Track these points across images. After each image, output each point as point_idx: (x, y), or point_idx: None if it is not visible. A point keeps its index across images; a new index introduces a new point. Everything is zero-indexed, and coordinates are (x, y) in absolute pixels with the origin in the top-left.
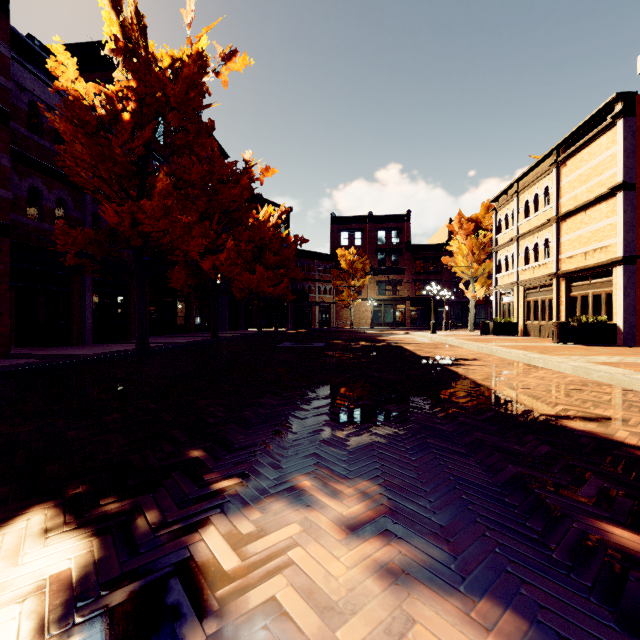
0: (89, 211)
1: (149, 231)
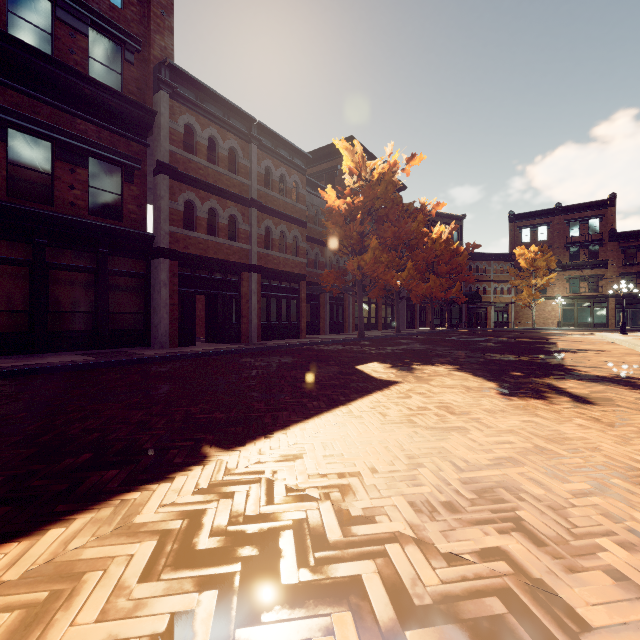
0: (327, 257)
1: (367, 272)
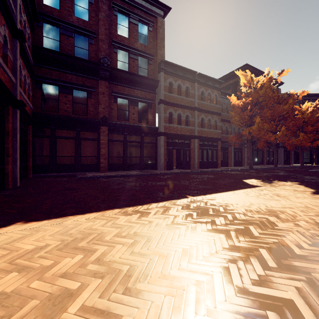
0: (232, 128)
1: (254, 135)
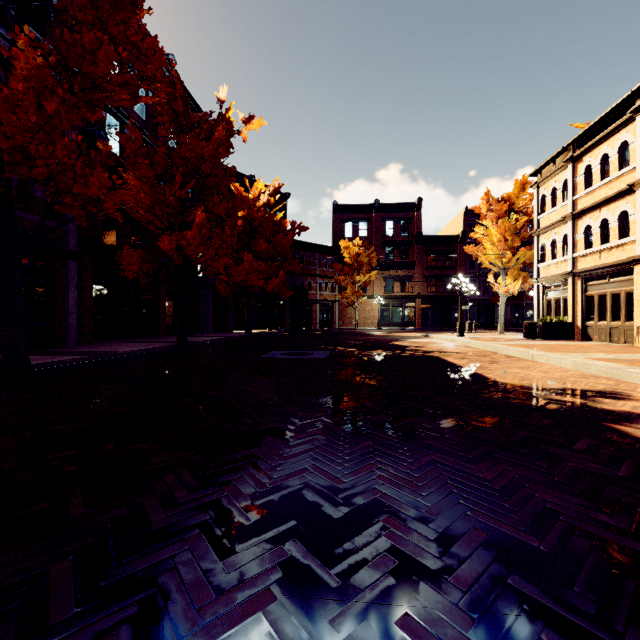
0: None
1: None
